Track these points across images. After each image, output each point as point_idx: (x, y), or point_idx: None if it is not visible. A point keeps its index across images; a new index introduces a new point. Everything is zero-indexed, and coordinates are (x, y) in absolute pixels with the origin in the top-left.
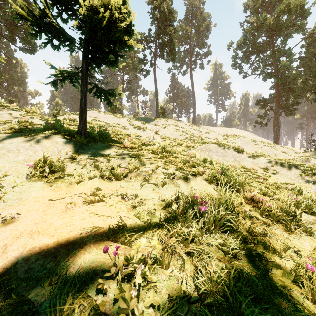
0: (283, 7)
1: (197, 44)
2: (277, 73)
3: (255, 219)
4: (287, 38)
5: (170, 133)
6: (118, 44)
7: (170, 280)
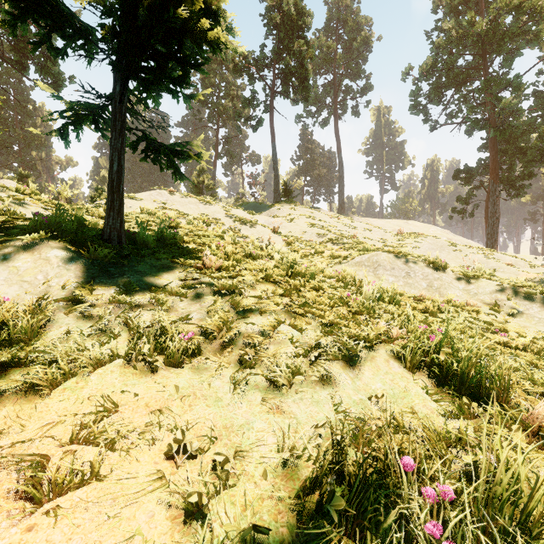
0: (505, 0)
1: (347, 72)
2: (494, 122)
3: None
4: (511, 57)
5: (299, 231)
6: (189, 38)
7: None
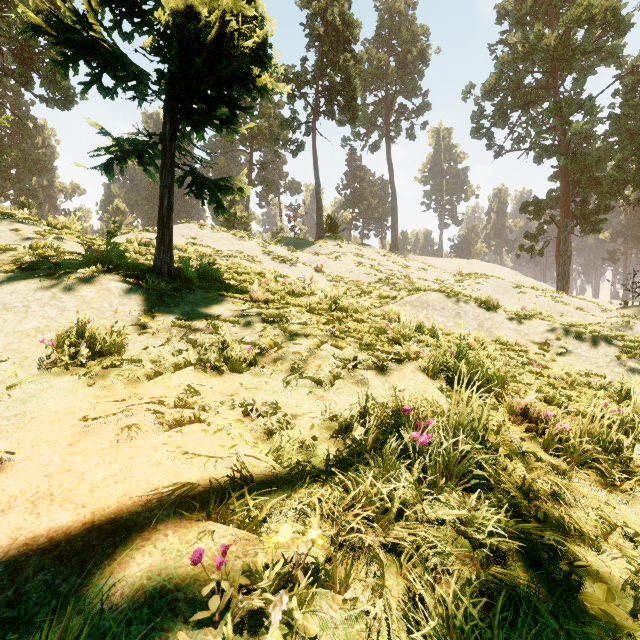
0: (576, 13)
1: (400, 88)
2: (565, 148)
3: (533, 459)
4: (584, 75)
5: (345, 270)
6: (238, 83)
7: (351, 621)
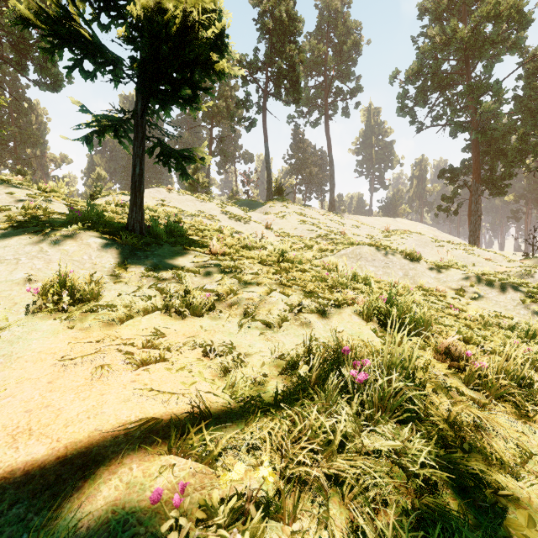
0: (486, 10)
1: (337, 74)
2: (476, 124)
3: (456, 393)
4: (492, 63)
5: (291, 227)
6: (200, 68)
7: None
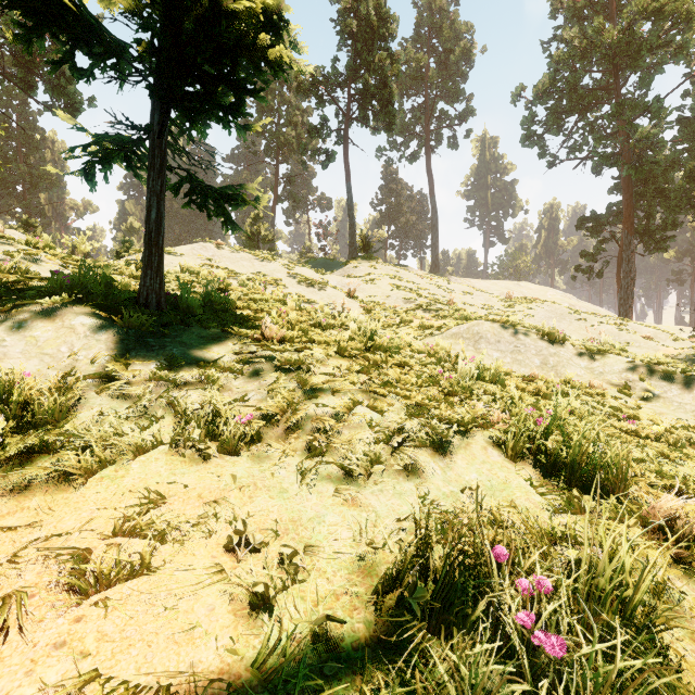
0: (642, 3)
1: (442, 92)
2: (628, 156)
3: None
4: (650, 74)
5: (381, 295)
6: (245, 57)
7: None
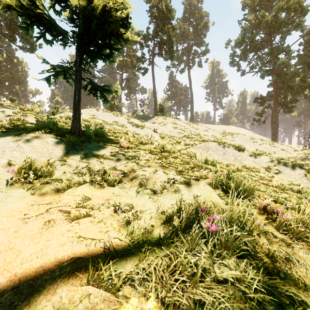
0: (281, 4)
1: (195, 42)
2: (275, 71)
3: (271, 235)
4: (285, 35)
5: (168, 131)
6: (114, 36)
7: None
